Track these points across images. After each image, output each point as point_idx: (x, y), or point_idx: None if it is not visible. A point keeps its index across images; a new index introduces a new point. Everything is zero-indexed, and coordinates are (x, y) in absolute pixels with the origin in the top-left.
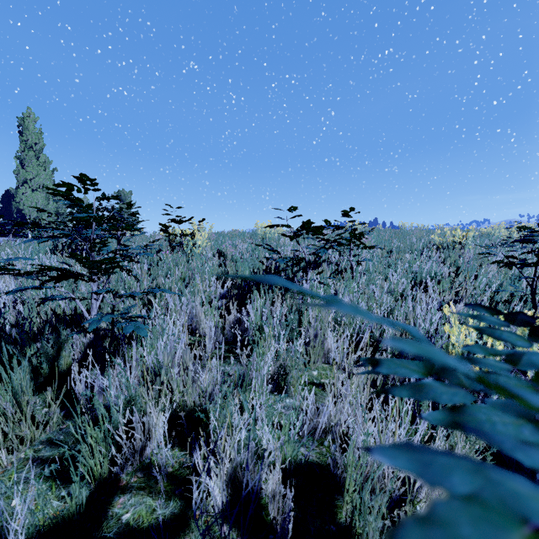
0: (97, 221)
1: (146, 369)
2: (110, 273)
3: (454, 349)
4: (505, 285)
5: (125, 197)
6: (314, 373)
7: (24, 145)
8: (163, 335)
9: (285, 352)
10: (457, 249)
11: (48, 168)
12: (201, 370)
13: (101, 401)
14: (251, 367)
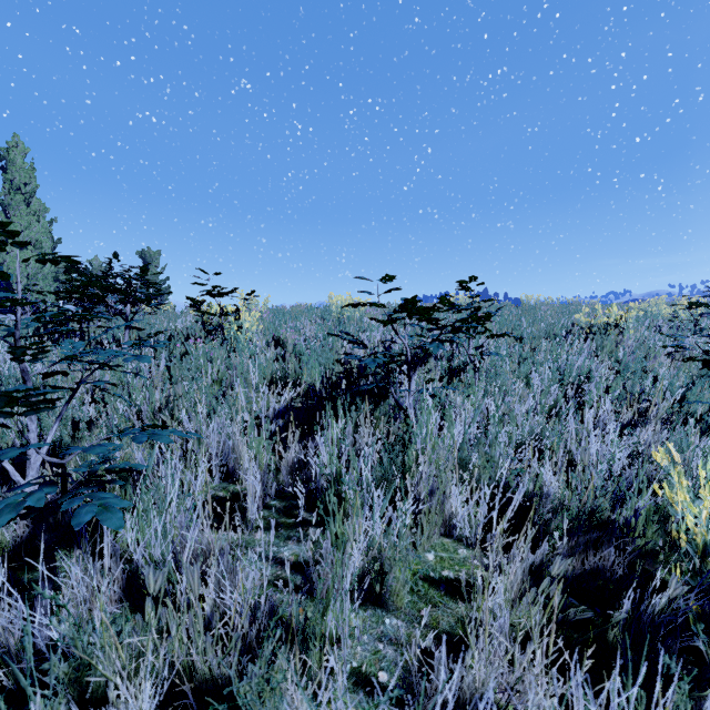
0: (20, 304)
1: (134, 566)
2: (41, 410)
3: (679, 528)
4: (693, 389)
5: (152, 258)
6: (429, 557)
7: (8, 185)
8: (164, 508)
9: (384, 534)
10: (614, 335)
11: (43, 218)
12: (235, 564)
13: (46, 633)
14: (323, 562)
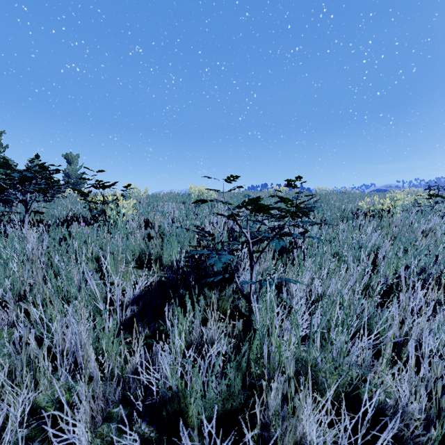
0: None
1: None
2: None
3: None
4: None
5: (73, 159)
6: None
7: None
8: None
9: None
10: (388, 218)
11: None
12: None
13: None
14: None
